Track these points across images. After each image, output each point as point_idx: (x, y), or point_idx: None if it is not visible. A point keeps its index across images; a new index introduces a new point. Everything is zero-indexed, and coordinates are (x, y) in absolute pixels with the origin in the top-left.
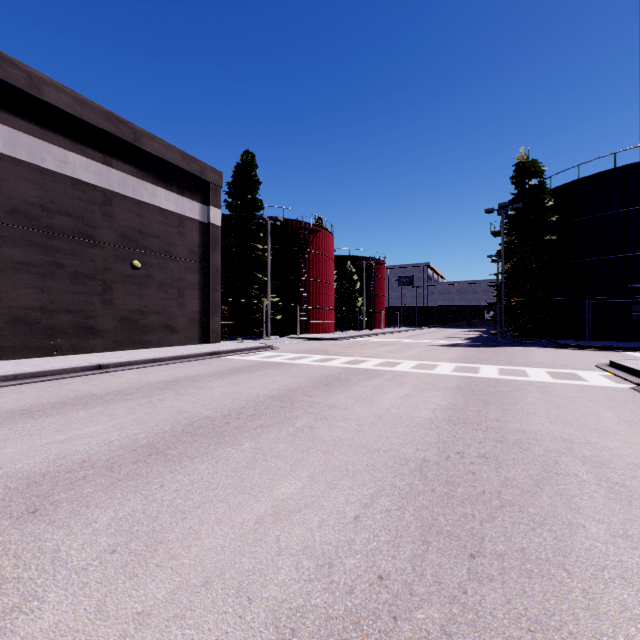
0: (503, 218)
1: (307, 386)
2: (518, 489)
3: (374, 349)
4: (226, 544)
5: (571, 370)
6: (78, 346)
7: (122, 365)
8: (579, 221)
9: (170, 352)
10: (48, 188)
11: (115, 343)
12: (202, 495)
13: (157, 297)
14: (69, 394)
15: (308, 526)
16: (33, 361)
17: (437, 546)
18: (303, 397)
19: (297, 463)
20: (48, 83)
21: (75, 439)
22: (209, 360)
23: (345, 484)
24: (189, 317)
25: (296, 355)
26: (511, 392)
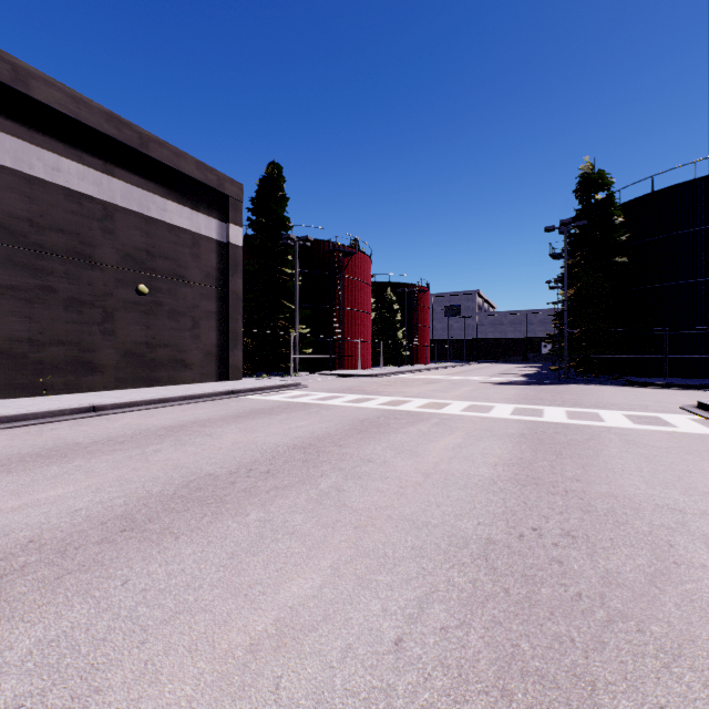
0: (565, 237)
1: (338, 433)
2: (628, 590)
3: (418, 387)
4: (196, 695)
5: (653, 413)
6: (73, 384)
7: (121, 406)
8: (653, 240)
9: (181, 391)
10: (37, 200)
11: (117, 380)
12: (178, 599)
13: (167, 327)
14: (47, 443)
15: (325, 658)
16: (17, 402)
17: (524, 701)
18: (332, 447)
19: (317, 545)
20: (37, 77)
21: (32, 506)
22: (225, 400)
23: (382, 580)
24: (205, 350)
25: (327, 394)
26: (587, 441)
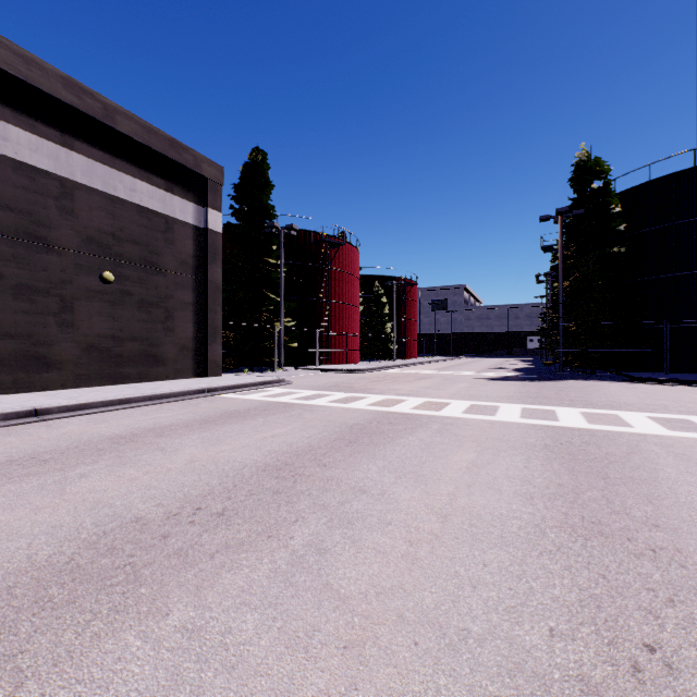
0: (561, 227)
1: (322, 445)
2: None
3: (409, 384)
4: None
5: (680, 415)
6: (24, 382)
7: (71, 409)
8: (650, 231)
9: (148, 389)
10: None
11: (78, 378)
12: None
13: (137, 319)
14: None
15: None
16: None
17: None
18: (313, 468)
19: None
20: None
21: None
22: (197, 400)
23: None
24: (180, 344)
25: (312, 392)
26: (630, 456)
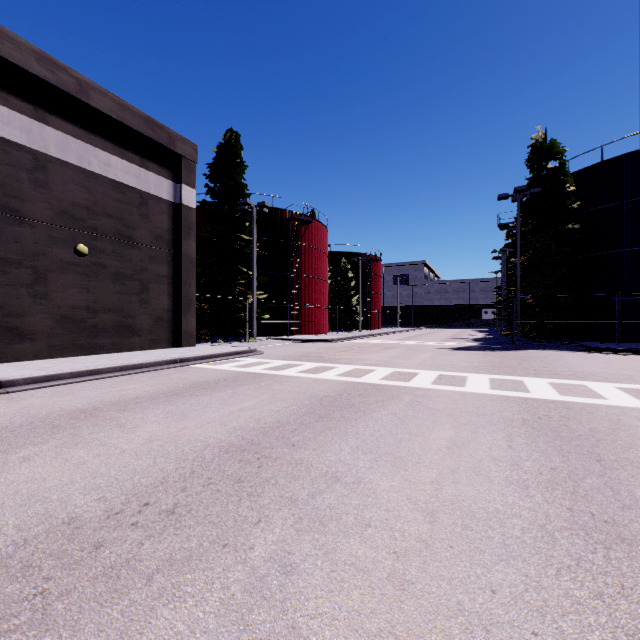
0: (519, 204)
1: (290, 420)
2: None
3: (376, 353)
4: None
5: None
6: None
7: (38, 381)
8: (602, 209)
9: (121, 360)
10: None
11: (51, 348)
12: None
13: (111, 291)
14: None
15: None
16: None
17: None
18: (281, 449)
19: None
20: None
21: None
22: (169, 370)
23: None
24: (155, 316)
25: (282, 362)
26: (616, 433)
